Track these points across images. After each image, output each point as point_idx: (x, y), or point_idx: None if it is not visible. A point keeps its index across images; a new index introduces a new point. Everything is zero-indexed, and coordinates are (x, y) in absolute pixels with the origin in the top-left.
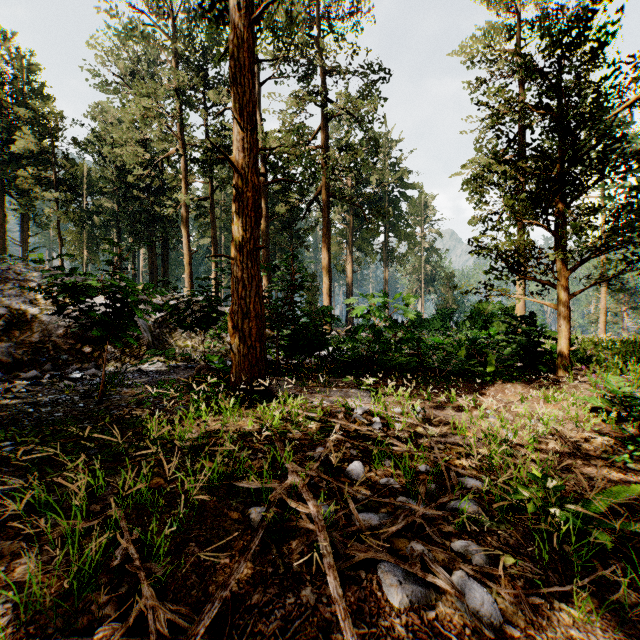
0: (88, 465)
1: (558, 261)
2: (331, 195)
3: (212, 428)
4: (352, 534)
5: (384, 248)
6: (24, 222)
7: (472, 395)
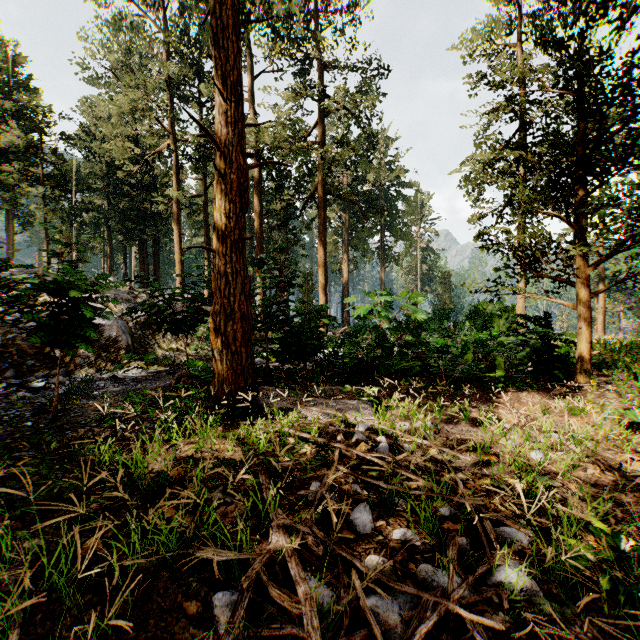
0: (5, 518)
1: (578, 256)
2: (327, 192)
3: (183, 455)
4: (362, 637)
5: (380, 247)
6: (9, 219)
7: (485, 405)
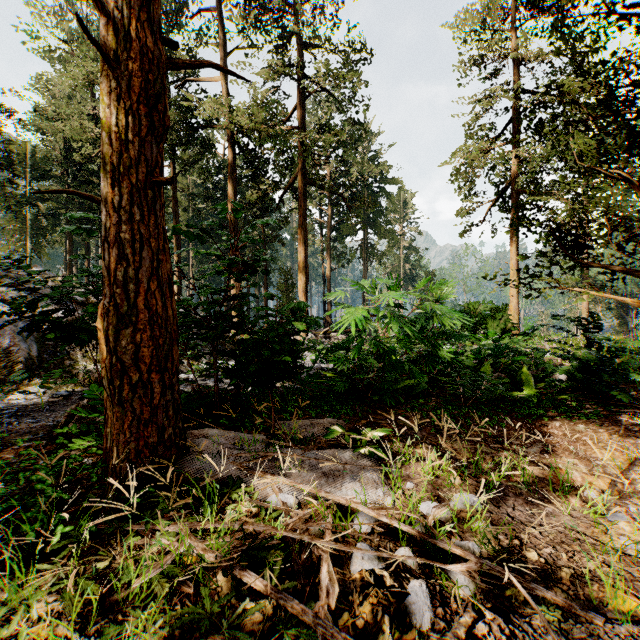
0: None
1: None
2: (308, 181)
3: None
4: None
5: (363, 245)
6: None
7: (536, 448)
